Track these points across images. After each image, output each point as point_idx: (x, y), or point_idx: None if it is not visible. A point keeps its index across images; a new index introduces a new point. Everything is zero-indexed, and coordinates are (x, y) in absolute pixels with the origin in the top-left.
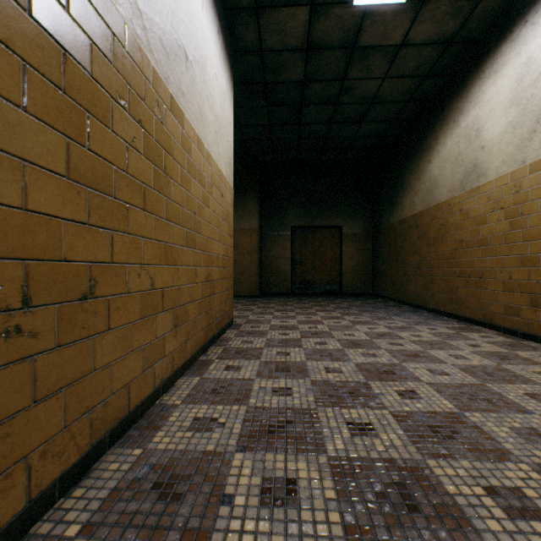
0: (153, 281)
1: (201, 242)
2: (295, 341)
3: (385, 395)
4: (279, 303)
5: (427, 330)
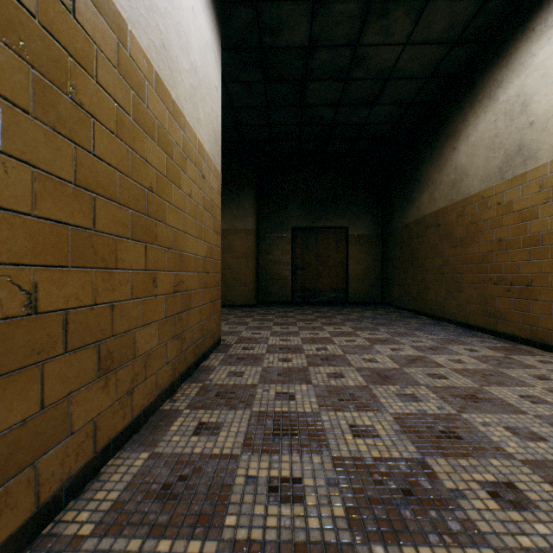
0: (33, 297)
1: (165, 234)
2: (300, 371)
3: (468, 496)
4: (278, 315)
5: (465, 351)
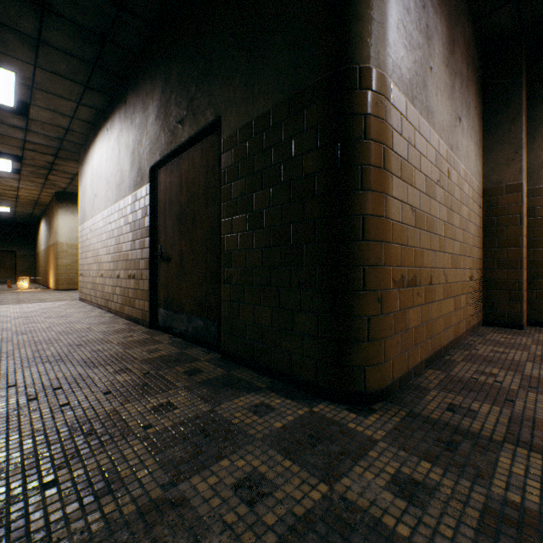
0: None
1: None
2: None
3: None
4: None
5: None
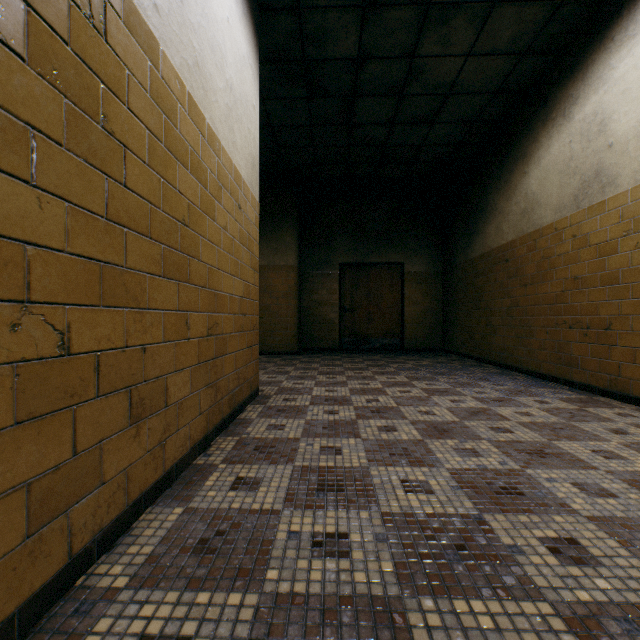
0: (66, 337)
1: (198, 271)
2: (348, 424)
3: (526, 552)
4: (324, 363)
5: (535, 403)
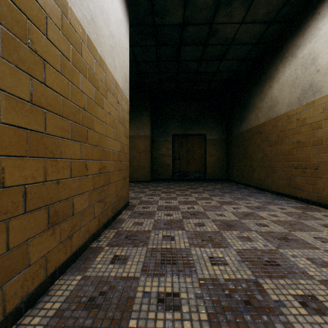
0: (1, 176)
1: (93, 137)
2: (178, 222)
3: (287, 305)
4: (164, 187)
5: (278, 209)
